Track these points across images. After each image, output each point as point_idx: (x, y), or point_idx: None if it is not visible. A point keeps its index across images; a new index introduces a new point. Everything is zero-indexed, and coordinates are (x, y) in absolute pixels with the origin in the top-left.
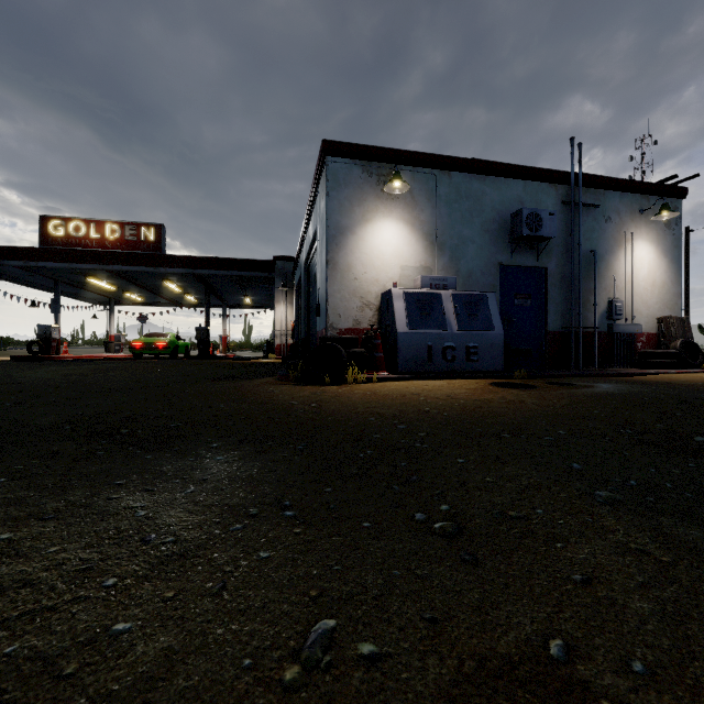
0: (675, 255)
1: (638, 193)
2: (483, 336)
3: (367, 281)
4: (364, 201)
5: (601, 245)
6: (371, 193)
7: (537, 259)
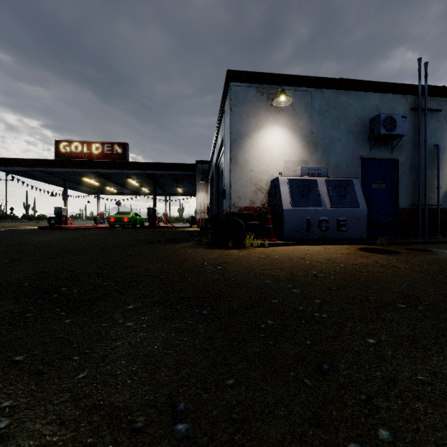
0: None
1: None
2: (350, 211)
3: (260, 172)
4: (257, 114)
5: (443, 141)
6: (262, 107)
7: (390, 152)
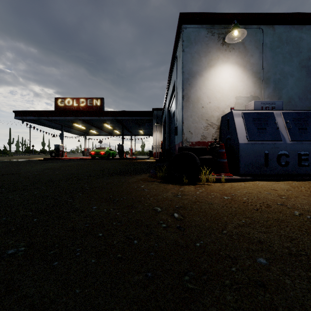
0: None
1: None
2: None
3: (211, 108)
4: (209, 53)
5: None
6: (213, 46)
7: None
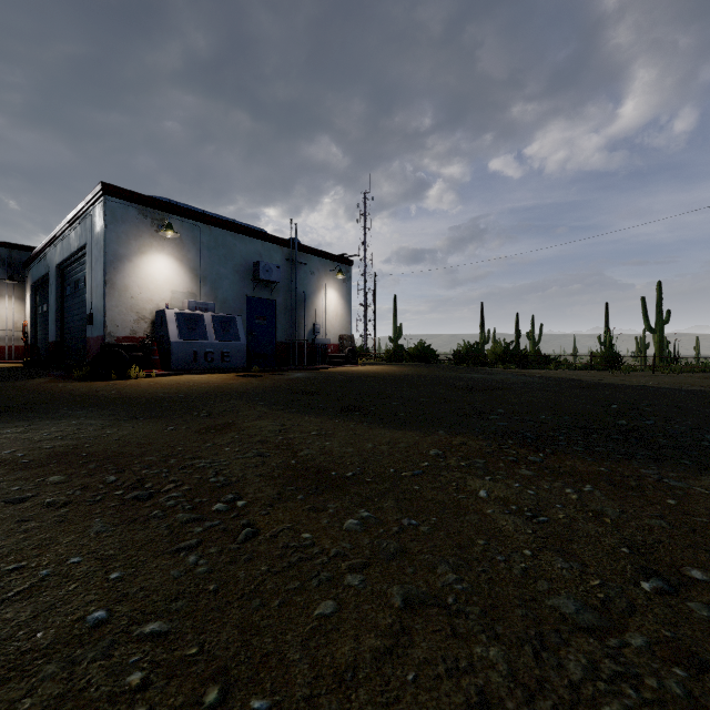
0: (348, 299)
1: (329, 259)
2: (233, 345)
3: (143, 300)
4: (140, 237)
5: (309, 289)
6: (146, 231)
7: (271, 294)
